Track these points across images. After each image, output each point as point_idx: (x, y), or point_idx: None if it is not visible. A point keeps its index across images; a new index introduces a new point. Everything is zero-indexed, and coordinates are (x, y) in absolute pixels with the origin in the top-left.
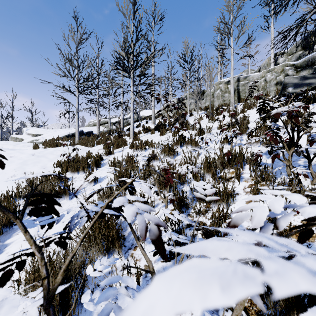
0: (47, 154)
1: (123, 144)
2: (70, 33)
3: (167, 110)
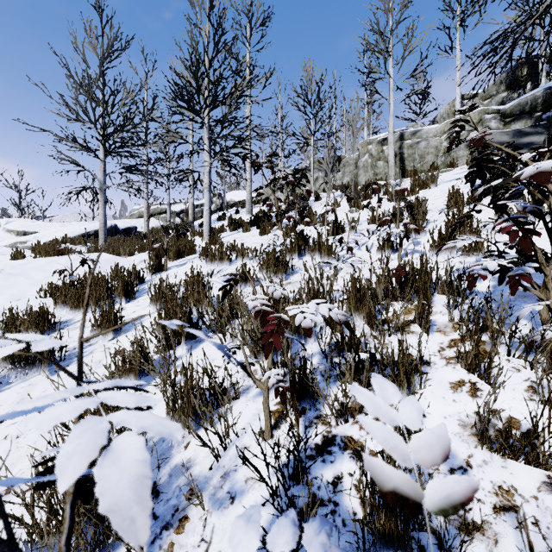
0: (30, 271)
1: (188, 251)
2: (89, 37)
3: (274, 188)
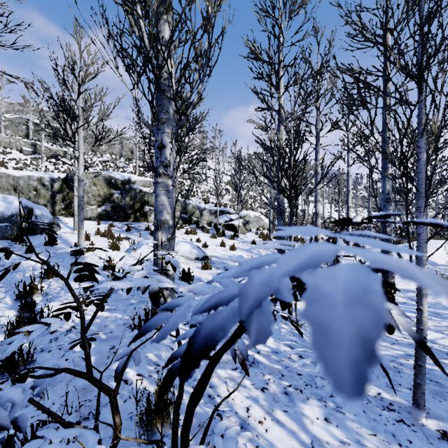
0: None
1: None
2: None
3: None
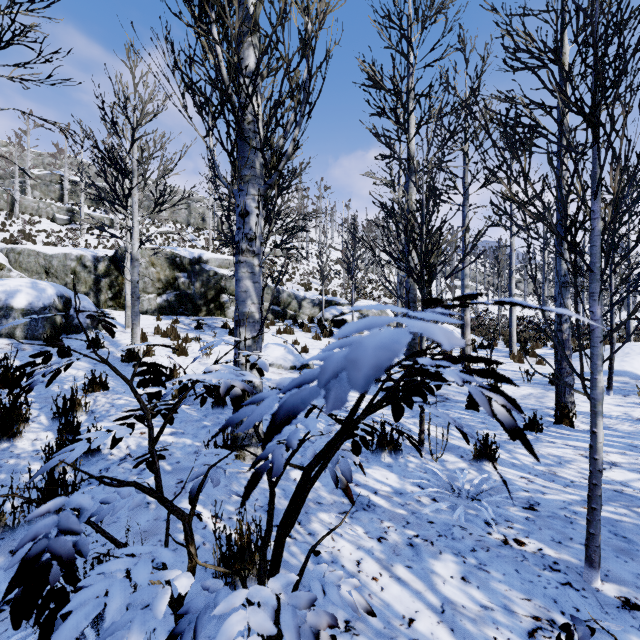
0: None
1: None
2: None
3: None
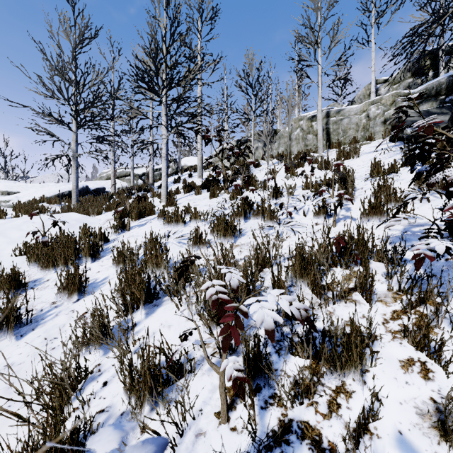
0: (8, 230)
1: (148, 212)
2: (63, 26)
3: (222, 157)
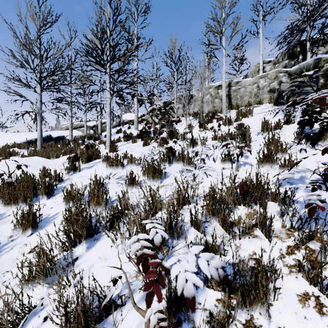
0: None
1: (95, 156)
2: (30, 12)
3: (152, 115)
